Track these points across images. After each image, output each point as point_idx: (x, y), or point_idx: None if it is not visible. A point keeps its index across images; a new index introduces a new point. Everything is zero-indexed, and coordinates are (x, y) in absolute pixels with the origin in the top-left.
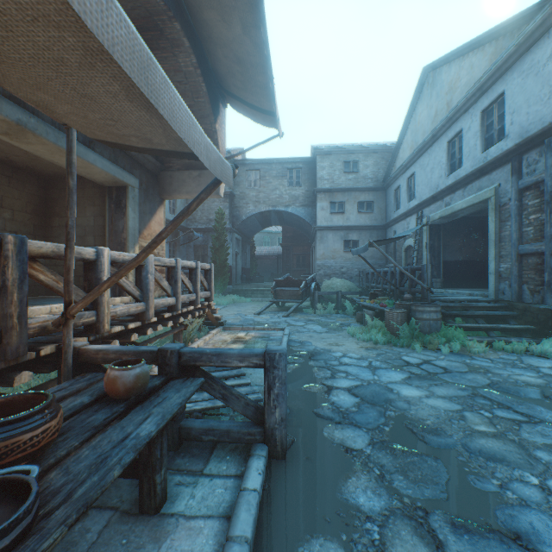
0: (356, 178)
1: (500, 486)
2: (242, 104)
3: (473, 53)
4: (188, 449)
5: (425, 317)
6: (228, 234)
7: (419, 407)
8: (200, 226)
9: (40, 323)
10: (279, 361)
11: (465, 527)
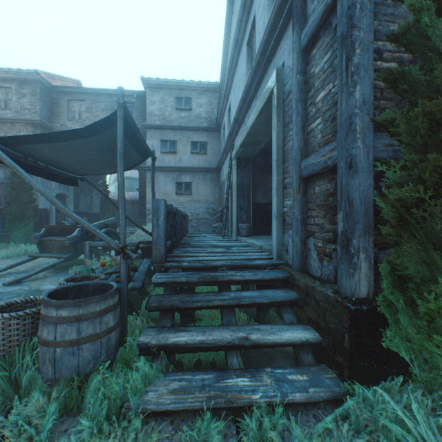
0: (189, 117)
1: None
2: None
3: None
4: None
5: (47, 337)
6: None
7: None
8: None
9: None
10: None
11: None
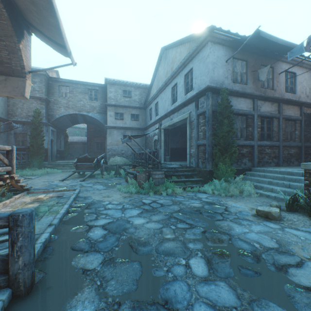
0: (130, 101)
1: (167, 270)
2: (43, 35)
3: (181, 46)
4: None
5: (157, 177)
6: (45, 126)
7: (141, 230)
8: (20, 119)
9: None
10: (22, 221)
11: (140, 307)
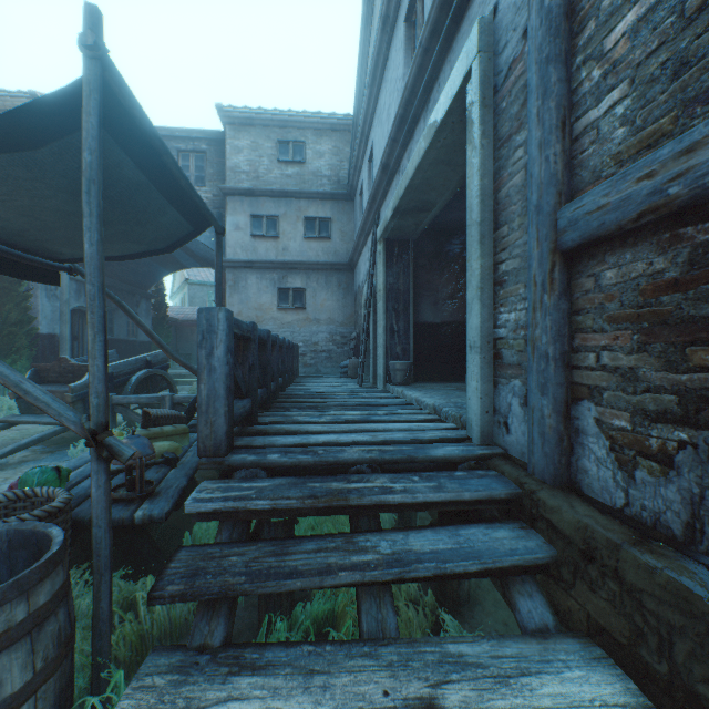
0: (301, 175)
1: None
2: None
3: None
4: None
5: None
6: None
7: None
8: None
9: None
10: None
11: None
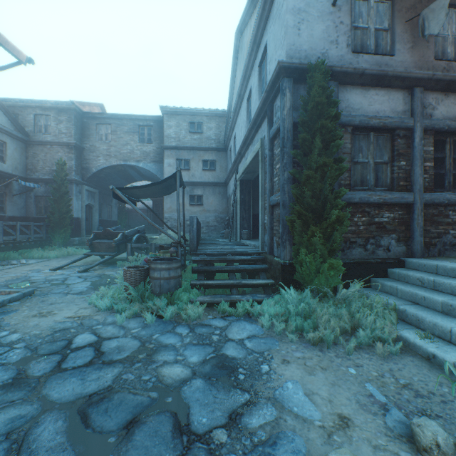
0: (201, 139)
1: None
2: None
3: (255, 9)
4: None
5: (157, 276)
6: (74, 185)
7: None
8: (42, 176)
9: None
10: None
11: None
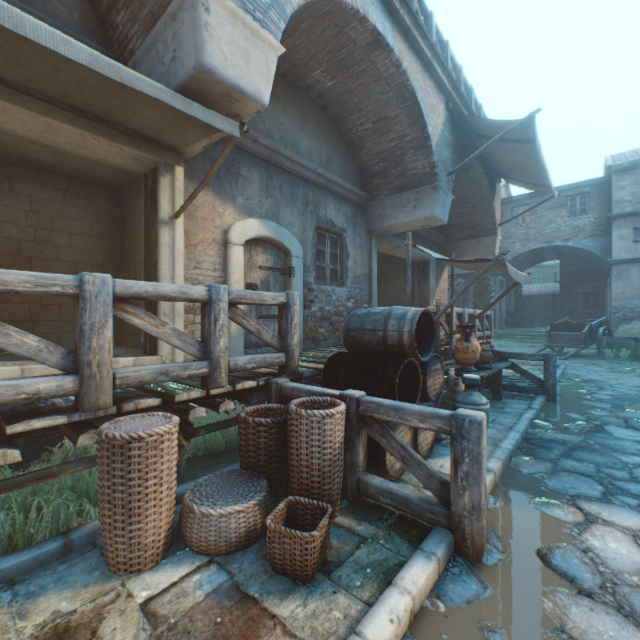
0: None
1: None
2: (517, 182)
3: None
4: (503, 394)
5: None
6: (491, 277)
7: None
8: (460, 272)
9: (441, 338)
10: (551, 358)
11: None
